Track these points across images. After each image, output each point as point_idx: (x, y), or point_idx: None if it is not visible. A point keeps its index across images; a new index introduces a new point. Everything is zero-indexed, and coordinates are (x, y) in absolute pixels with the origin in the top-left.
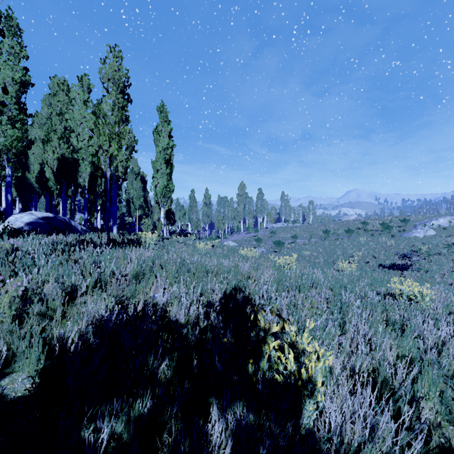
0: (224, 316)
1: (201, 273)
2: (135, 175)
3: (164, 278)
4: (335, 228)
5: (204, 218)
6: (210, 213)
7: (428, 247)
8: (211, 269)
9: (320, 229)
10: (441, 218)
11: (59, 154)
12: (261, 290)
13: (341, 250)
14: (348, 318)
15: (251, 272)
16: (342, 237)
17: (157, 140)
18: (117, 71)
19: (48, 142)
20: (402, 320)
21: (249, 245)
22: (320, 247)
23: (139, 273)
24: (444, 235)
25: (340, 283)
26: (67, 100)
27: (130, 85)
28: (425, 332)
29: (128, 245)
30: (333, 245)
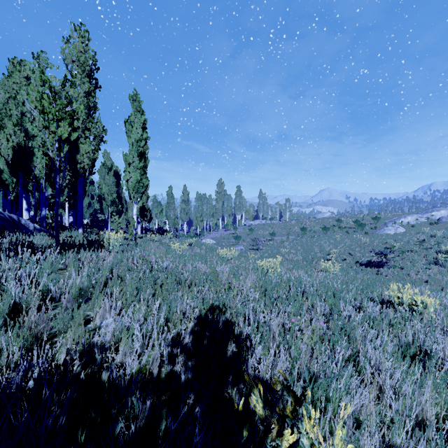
0: (196, 361)
1: (171, 285)
2: (107, 169)
3: (114, 299)
4: (311, 225)
5: (182, 215)
6: (188, 210)
7: (400, 244)
8: (184, 278)
9: (297, 226)
10: (409, 216)
11: (15, 142)
12: (246, 310)
13: (318, 247)
14: (363, 352)
15: (232, 281)
16: (318, 234)
17: (129, 130)
18: (83, 52)
19: (1, 128)
20: (413, 339)
21: (228, 243)
22: (298, 245)
23: (86, 289)
24: (413, 232)
25: (329, 288)
26: (24, 82)
27: (98, 69)
28: (446, 358)
29: (86, 247)
30: (310, 242)
